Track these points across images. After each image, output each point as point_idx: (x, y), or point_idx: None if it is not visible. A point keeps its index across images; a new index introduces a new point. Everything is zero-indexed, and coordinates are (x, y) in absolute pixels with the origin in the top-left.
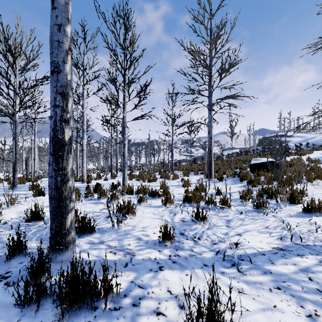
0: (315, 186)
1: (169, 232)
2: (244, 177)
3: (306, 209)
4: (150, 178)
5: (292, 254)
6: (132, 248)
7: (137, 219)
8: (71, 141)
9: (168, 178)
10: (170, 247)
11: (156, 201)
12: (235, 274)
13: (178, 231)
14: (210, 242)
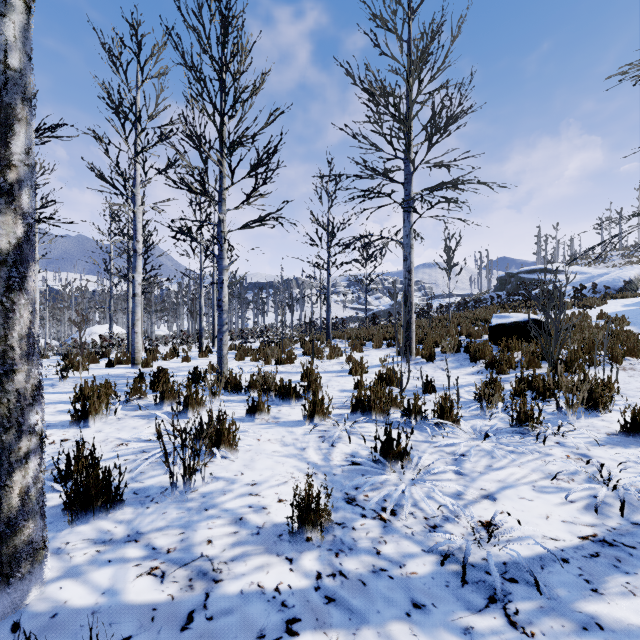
0: (629, 372)
1: (317, 504)
2: (479, 353)
3: (629, 426)
4: (280, 357)
5: (637, 558)
6: (216, 553)
7: (241, 460)
8: (22, 254)
9: (320, 356)
10: (321, 546)
11: (290, 410)
12: (502, 636)
13: (342, 491)
14: (421, 523)
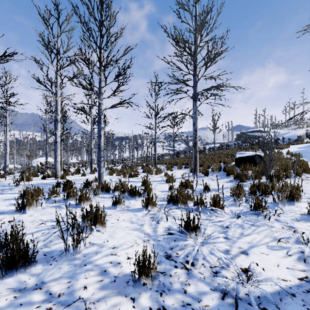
0: (306, 181)
1: (149, 264)
2: (231, 171)
3: None
4: (131, 173)
5: None
6: (88, 296)
7: (108, 232)
8: None
9: (151, 173)
10: (151, 289)
11: (135, 202)
12: None
13: (163, 251)
14: (208, 271)
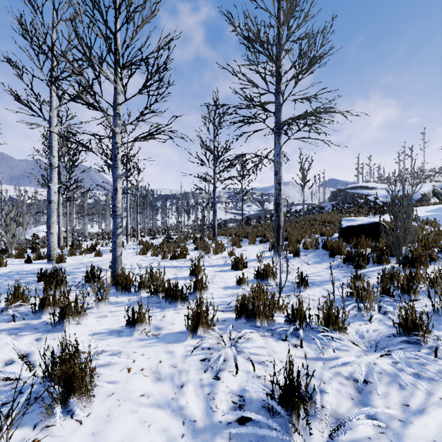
0: None
1: None
2: (336, 249)
3: None
4: (175, 253)
5: None
6: None
7: (93, 419)
8: None
9: (207, 252)
10: None
11: (175, 315)
12: None
13: None
14: None
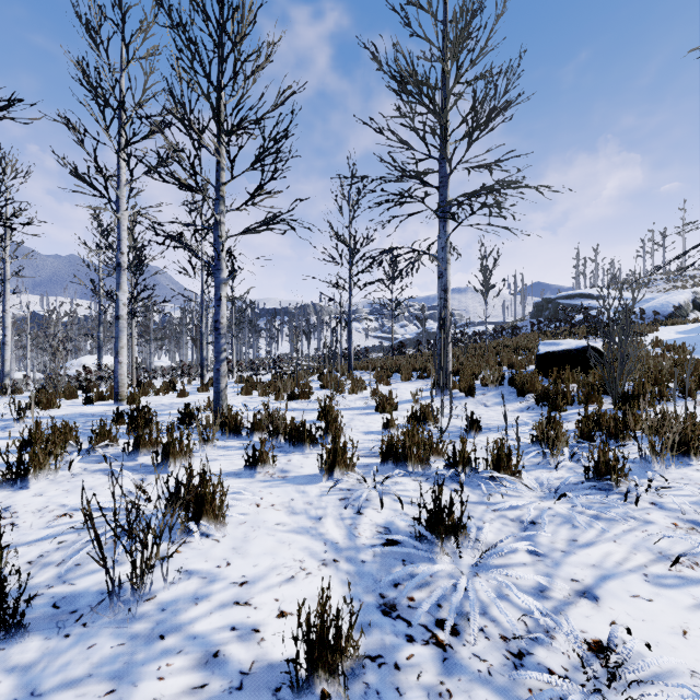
0: None
1: (338, 640)
2: (528, 385)
3: None
4: (294, 391)
5: None
6: None
7: (230, 539)
8: None
9: (341, 390)
10: None
11: (303, 459)
12: None
13: (375, 592)
14: (499, 650)
